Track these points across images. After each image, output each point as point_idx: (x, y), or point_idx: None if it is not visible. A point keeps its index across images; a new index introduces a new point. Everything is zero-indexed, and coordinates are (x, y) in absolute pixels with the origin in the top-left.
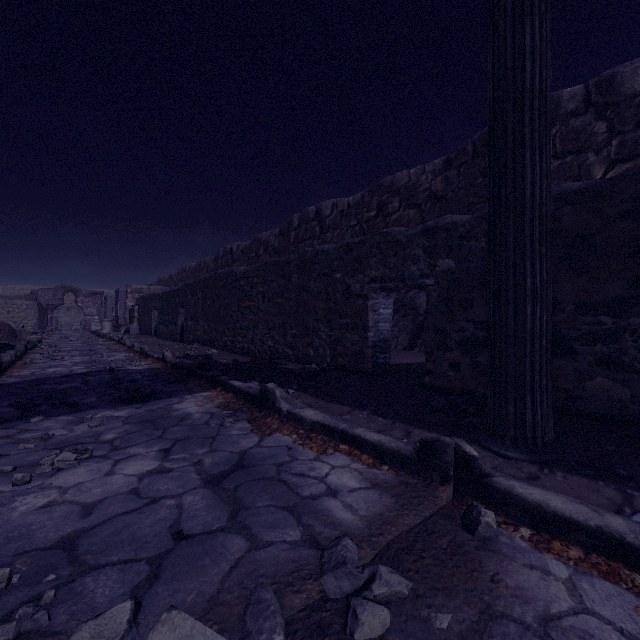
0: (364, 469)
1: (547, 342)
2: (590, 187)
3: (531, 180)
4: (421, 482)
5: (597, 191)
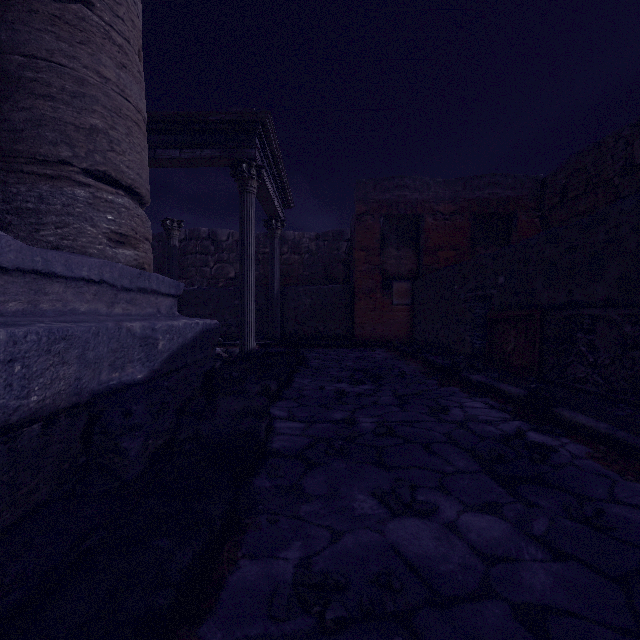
0: None
1: None
2: (189, 290)
3: None
4: None
5: (190, 291)
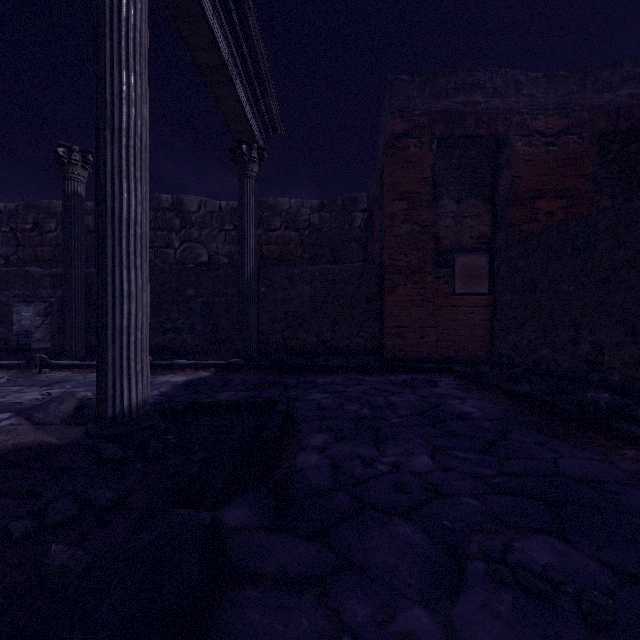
0: (4, 372)
1: (81, 326)
2: None
3: (75, 276)
4: (28, 370)
5: None
